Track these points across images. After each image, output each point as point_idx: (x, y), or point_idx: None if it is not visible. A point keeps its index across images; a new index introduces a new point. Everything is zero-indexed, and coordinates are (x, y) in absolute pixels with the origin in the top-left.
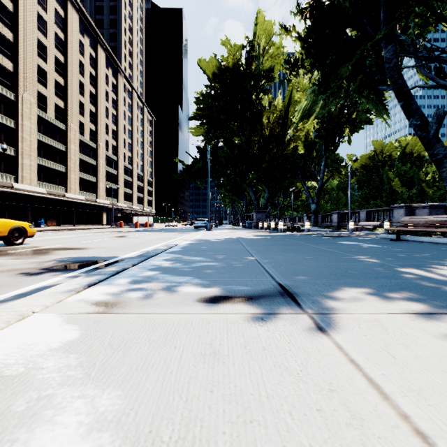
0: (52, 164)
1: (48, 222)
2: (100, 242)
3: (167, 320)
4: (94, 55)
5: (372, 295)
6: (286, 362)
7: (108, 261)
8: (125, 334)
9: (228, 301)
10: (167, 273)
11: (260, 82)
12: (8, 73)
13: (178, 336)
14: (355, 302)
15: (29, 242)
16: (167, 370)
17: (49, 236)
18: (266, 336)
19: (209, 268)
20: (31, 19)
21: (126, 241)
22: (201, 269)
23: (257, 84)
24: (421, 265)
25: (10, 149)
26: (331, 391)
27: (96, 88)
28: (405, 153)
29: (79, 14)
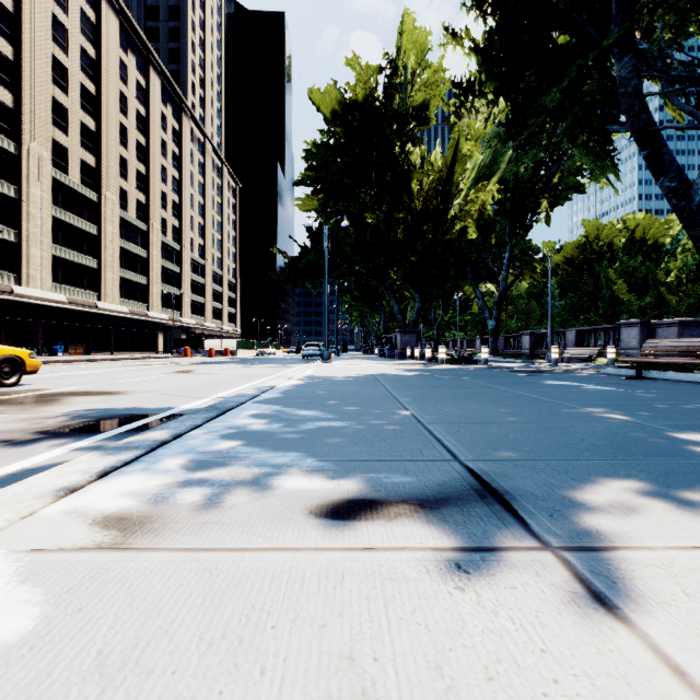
0: (76, 256)
1: (70, 348)
2: (147, 382)
3: (249, 572)
4: (144, 83)
5: (661, 496)
6: None
7: (155, 417)
8: (144, 621)
9: (377, 513)
10: (255, 444)
11: (407, 126)
12: (4, 110)
13: (271, 626)
14: (637, 516)
15: (31, 382)
16: None
17: (67, 371)
18: (481, 627)
19: (332, 433)
20: (42, 25)
21: (192, 379)
22: (317, 435)
23: (402, 128)
24: None
25: (9, 231)
26: None
27: (146, 136)
28: (634, 239)
29: (120, 18)
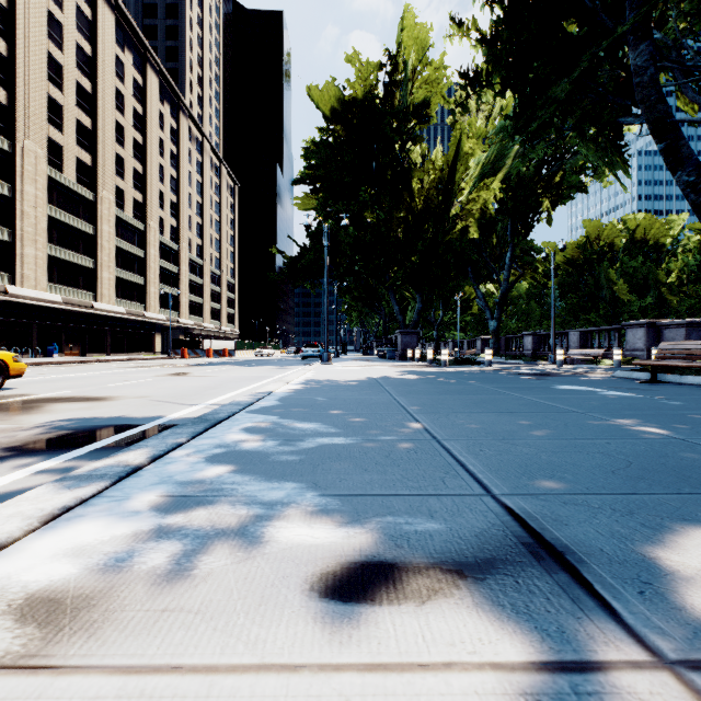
0: (71, 255)
1: (65, 349)
2: (139, 386)
3: None
4: (141, 81)
5: None
6: None
7: (139, 428)
8: None
9: (403, 590)
10: (245, 470)
11: (407, 124)
12: None
13: None
14: None
15: (16, 386)
16: None
17: (57, 373)
18: None
19: (336, 454)
20: (36, 21)
21: (186, 383)
22: (318, 456)
23: (403, 126)
24: None
25: (2, 230)
26: None
27: (143, 134)
28: (634, 240)
29: (117, 15)
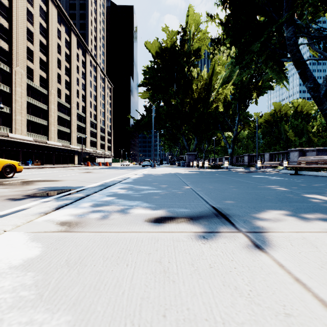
0: (37, 119)
1: (34, 162)
2: (71, 176)
3: (121, 238)
4: (68, 39)
5: (292, 216)
6: (233, 280)
7: (76, 190)
8: (82, 252)
9: (172, 221)
10: (122, 198)
11: (190, 59)
12: (4, 52)
13: (130, 253)
14: (280, 222)
15: (18, 176)
16: (119, 290)
17: (34, 172)
18: (210, 254)
19: (155, 194)
20: (21, 13)
21: (91, 175)
22: (148, 195)
23: (188, 60)
24: (322, 192)
25: (6, 108)
26: (288, 315)
27: (69, 63)
28: (297, 111)
29: (58, 9)
